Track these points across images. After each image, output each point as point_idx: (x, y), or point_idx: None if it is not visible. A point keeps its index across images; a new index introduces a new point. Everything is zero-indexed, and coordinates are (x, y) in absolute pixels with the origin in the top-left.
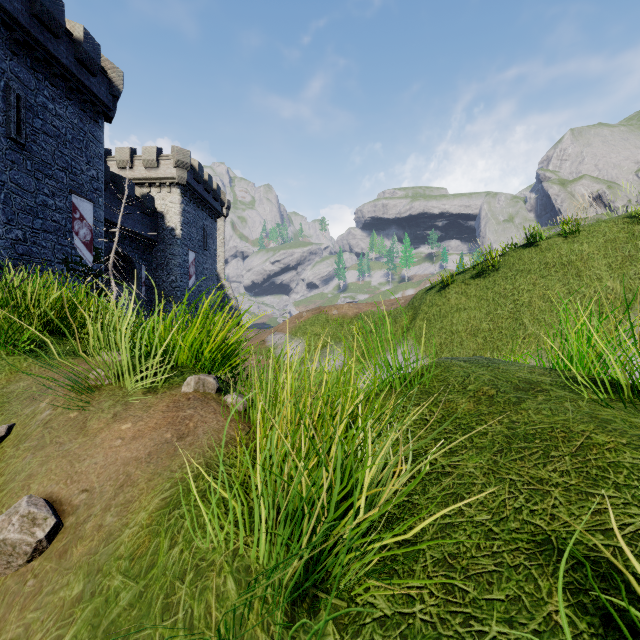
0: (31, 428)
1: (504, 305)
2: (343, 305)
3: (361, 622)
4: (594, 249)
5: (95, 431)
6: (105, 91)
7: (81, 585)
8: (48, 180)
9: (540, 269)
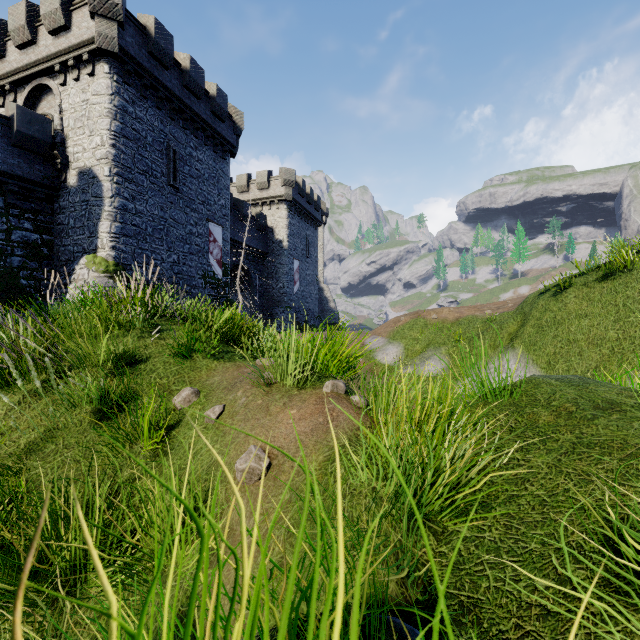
0: (237, 408)
1: (639, 311)
2: (443, 309)
3: (450, 538)
4: None
5: (275, 413)
6: (231, 133)
7: (289, 494)
8: (193, 213)
9: None
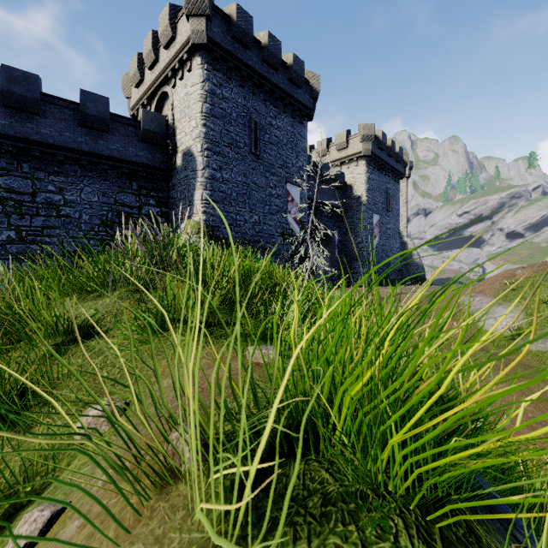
0: None
1: None
2: None
3: None
4: None
5: None
6: (307, 97)
7: None
8: (272, 177)
9: None
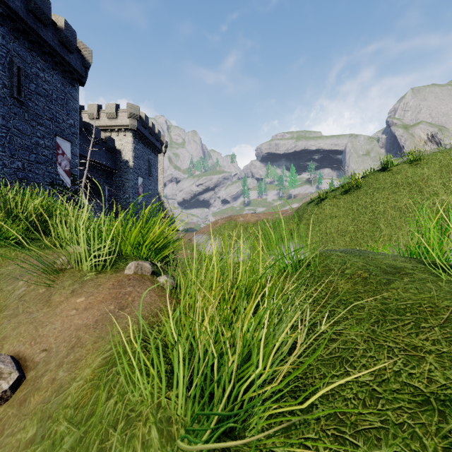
0: (10, 301)
1: (365, 213)
2: (247, 214)
3: None
4: (432, 172)
5: (57, 303)
6: (79, 64)
7: (34, 429)
8: (40, 127)
9: (392, 187)
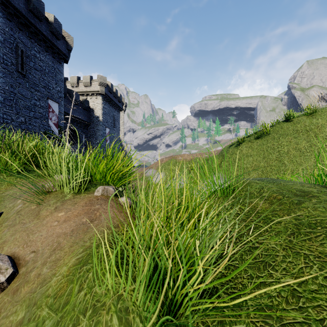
0: (10, 214)
1: (273, 153)
2: (184, 154)
3: None
4: (325, 122)
5: (44, 217)
6: (64, 47)
7: (23, 313)
8: (36, 92)
9: (293, 133)
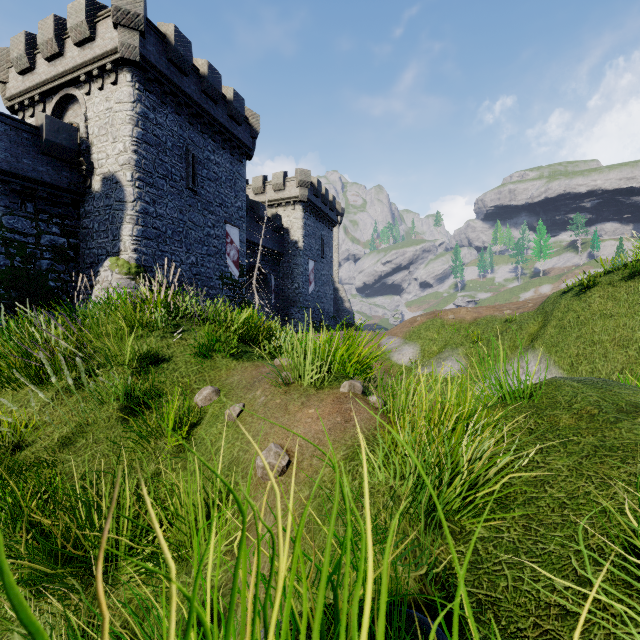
0: (256, 407)
1: None
2: (460, 309)
3: (468, 538)
4: None
5: (294, 412)
6: (247, 135)
7: (308, 491)
8: (210, 215)
9: None
